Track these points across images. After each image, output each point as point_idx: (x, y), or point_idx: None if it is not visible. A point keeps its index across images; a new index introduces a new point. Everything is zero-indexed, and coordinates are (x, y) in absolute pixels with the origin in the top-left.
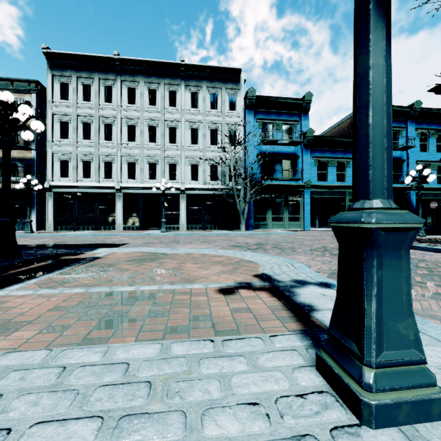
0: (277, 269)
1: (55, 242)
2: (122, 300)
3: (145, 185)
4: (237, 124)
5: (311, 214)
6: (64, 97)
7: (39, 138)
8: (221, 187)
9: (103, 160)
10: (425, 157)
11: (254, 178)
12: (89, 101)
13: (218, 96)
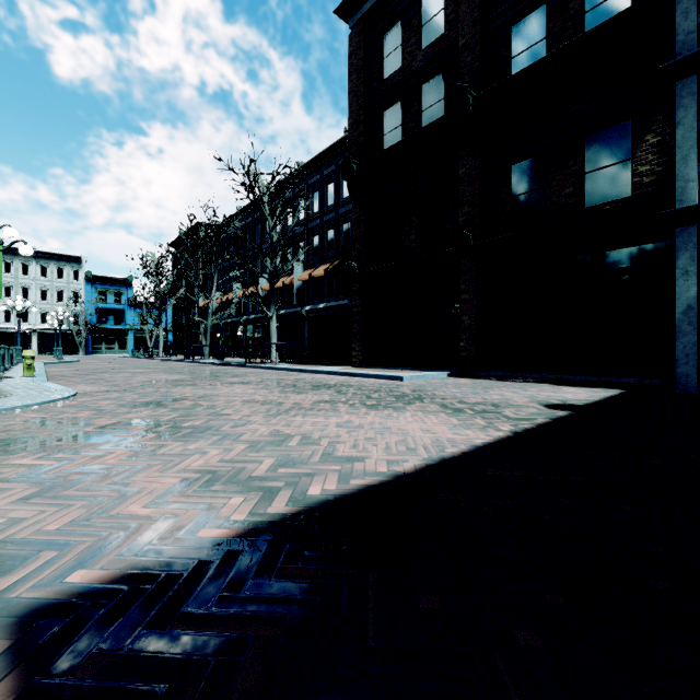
0: None
1: None
2: None
3: (1, 326)
4: (80, 289)
5: (138, 346)
6: None
7: None
8: (67, 328)
9: None
10: None
11: (88, 326)
12: None
13: (65, 271)
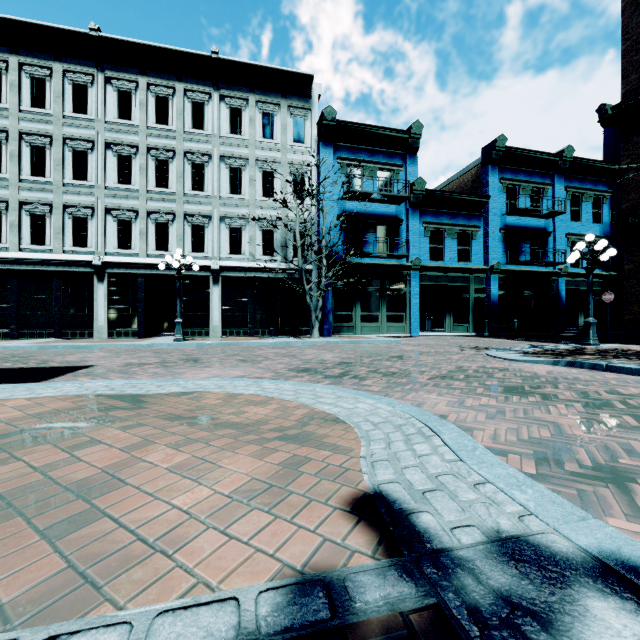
0: (409, 459)
1: None
2: None
3: (148, 259)
4: (306, 165)
5: (419, 311)
6: None
7: None
8: (280, 265)
9: (71, 214)
10: (577, 229)
11: (334, 252)
12: (44, 108)
13: (276, 118)
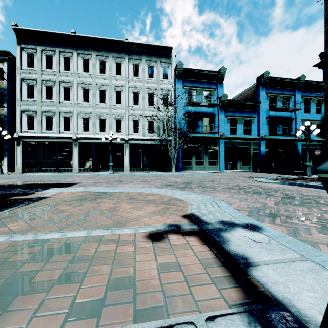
0: (203, 208)
1: (17, 182)
2: (41, 251)
3: (96, 136)
4: (169, 90)
5: (224, 159)
6: (30, 65)
7: (10, 97)
8: (156, 138)
9: (63, 116)
10: (308, 117)
11: (182, 131)
12: (51, 69)
13: (154, 68)
